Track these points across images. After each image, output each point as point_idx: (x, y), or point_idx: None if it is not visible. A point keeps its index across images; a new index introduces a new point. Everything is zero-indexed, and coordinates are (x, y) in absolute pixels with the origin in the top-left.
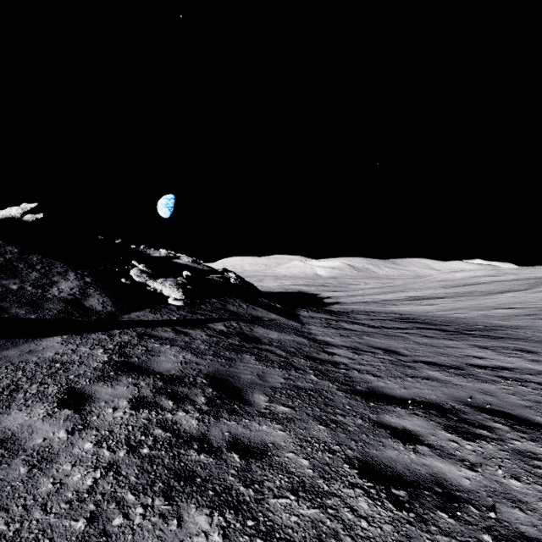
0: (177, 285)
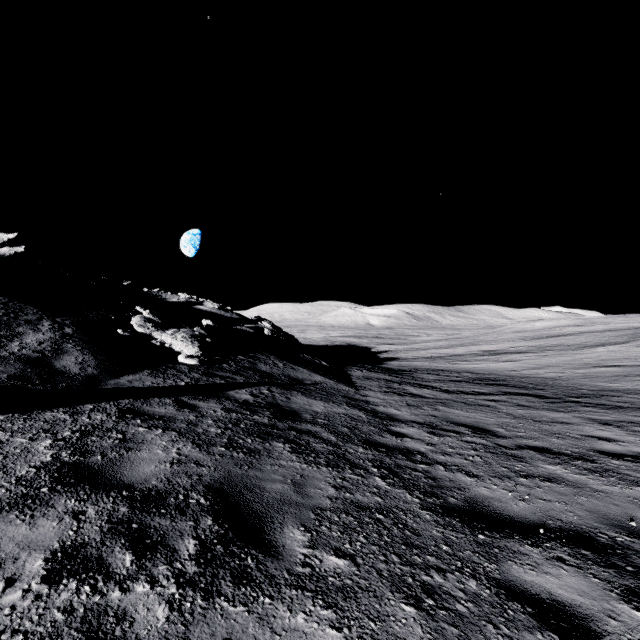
0: (192, 338)
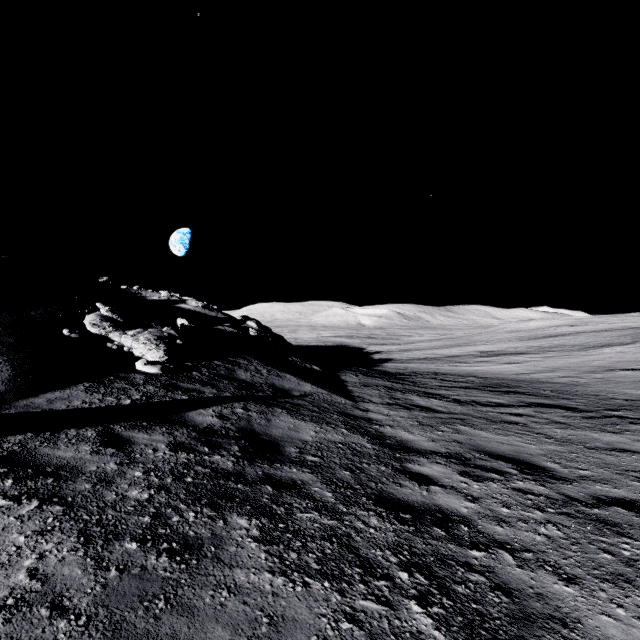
0: (158, 340)
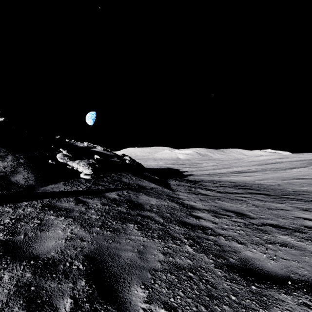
0: (88, 165)
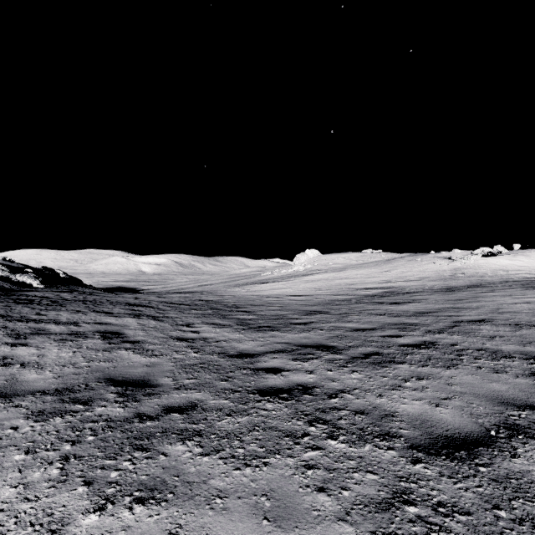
0: (33, 278)
